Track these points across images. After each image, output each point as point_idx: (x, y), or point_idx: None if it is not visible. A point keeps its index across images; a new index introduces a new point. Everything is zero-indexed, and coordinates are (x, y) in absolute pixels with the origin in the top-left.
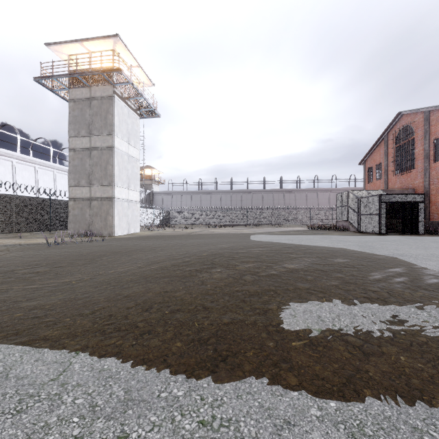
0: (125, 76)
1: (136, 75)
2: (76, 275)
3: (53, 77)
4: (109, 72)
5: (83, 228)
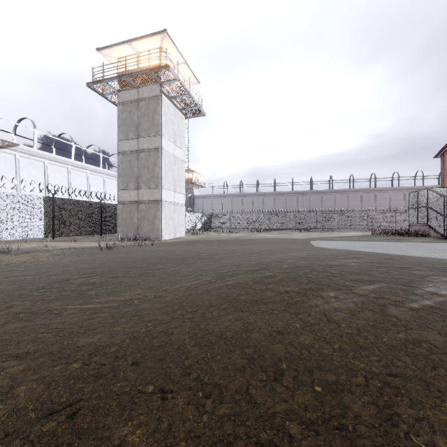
0: (172, 72)
1: (183, 71)
2: (136, 289)
3: (104, 80)
4: (157, 69)
5: (131, 232)
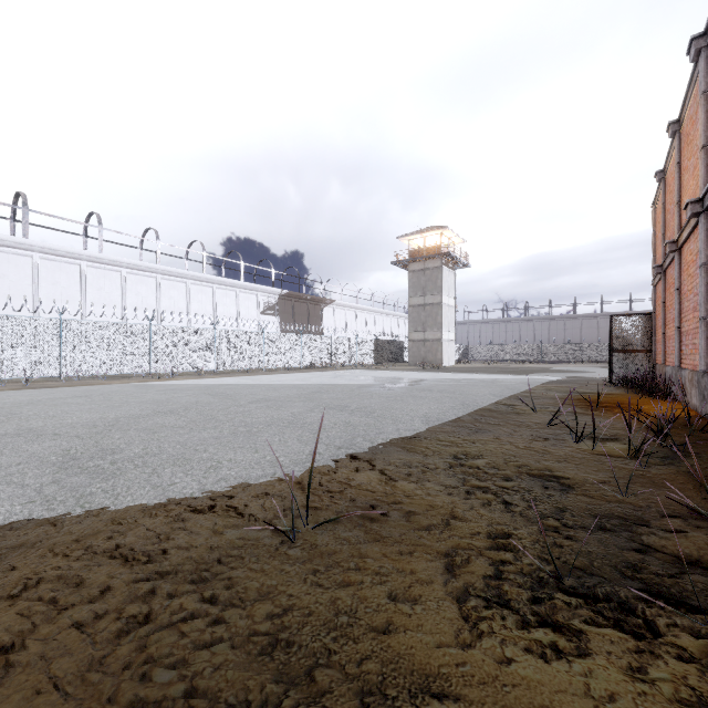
0: (452, 255)
1: (457, 247)
2: None
3: (403, 260)
4: (442, 255)
5: (419, 361)
